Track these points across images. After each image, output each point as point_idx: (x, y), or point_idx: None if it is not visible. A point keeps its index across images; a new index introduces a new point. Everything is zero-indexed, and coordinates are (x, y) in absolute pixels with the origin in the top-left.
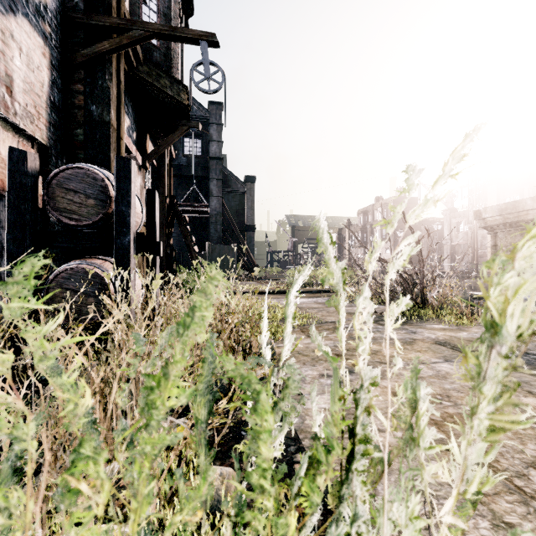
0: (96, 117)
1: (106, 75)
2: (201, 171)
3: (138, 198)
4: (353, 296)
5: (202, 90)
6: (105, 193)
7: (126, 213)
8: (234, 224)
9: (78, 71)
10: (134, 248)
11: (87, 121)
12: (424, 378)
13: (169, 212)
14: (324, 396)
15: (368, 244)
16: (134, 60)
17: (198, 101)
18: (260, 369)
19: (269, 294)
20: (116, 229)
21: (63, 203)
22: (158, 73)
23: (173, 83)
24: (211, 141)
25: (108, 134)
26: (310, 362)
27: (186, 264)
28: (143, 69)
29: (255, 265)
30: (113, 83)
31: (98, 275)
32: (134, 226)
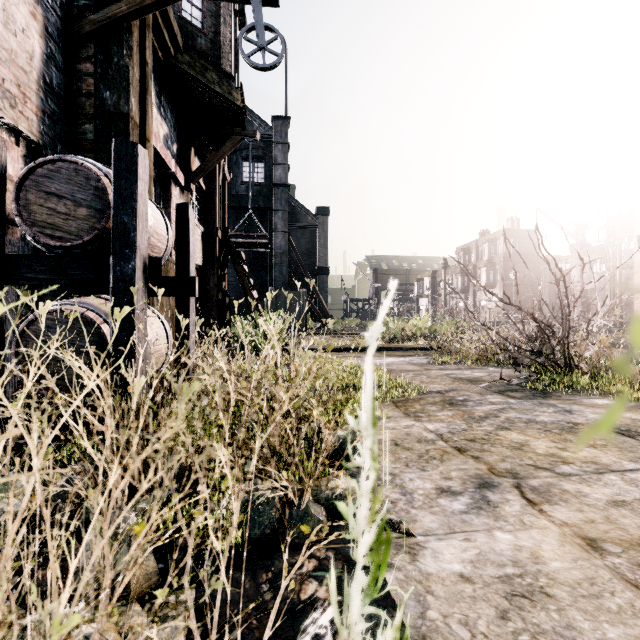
0: (111, 108)
1: (124, 50)
2: (263, 201)
3: (162, 214)
4: (461, 354)
5: (254, 66)
6: (102, 199)
7: (129, 225)
8: (303, 265)
9: (86, 45)
10: (145, 280)
11: (98, 112)
12: (630, 506)
13: (221, 248)
14: (454, 541)
15: (470, 290)
16: (171, 46)
17: (259, 117)
18: (335, 480)
19: (346, 351)
20: (114, 251)
21: (41, 214)
22: (203, 64)
23: (223, 78)
24: (275, 165)
25: (126, 130)
26: (416, 461)
27: (244, 314)
28: (184, 58)
29: (328, 315)
30: (134, 61)
31: (92, 321)
32: (145, 247)
